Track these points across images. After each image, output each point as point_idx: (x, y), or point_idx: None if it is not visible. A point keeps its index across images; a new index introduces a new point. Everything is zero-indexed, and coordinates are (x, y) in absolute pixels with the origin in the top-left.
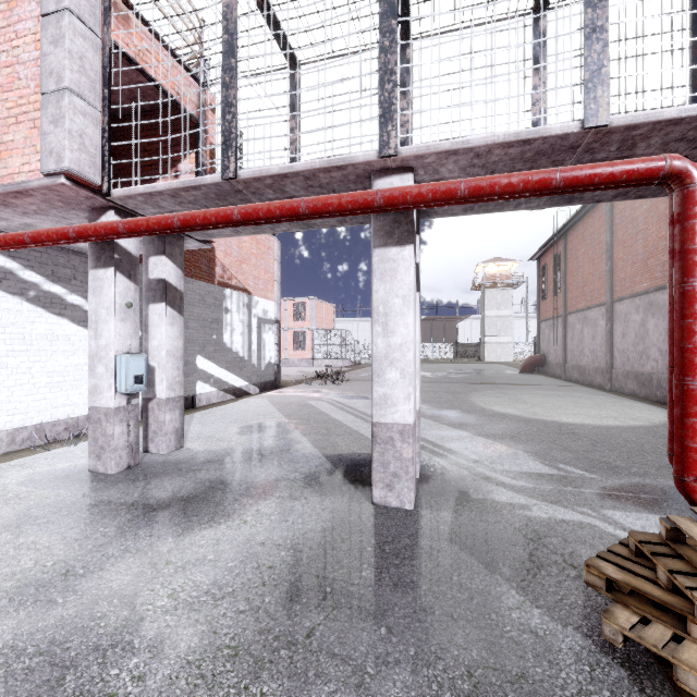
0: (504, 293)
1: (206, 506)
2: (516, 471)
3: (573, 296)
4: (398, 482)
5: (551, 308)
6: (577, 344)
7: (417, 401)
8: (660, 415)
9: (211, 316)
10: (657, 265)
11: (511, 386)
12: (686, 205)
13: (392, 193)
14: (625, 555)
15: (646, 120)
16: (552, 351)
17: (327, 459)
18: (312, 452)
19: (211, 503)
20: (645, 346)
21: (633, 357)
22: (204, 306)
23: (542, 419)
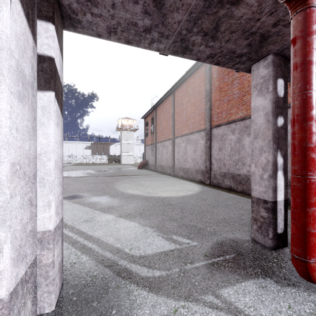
0: (130, 133)
1: None
2: (149, 254)
3: (159, 135)
4: None
5: (150, 140)
6: (160, 156)
7: (52, 219)
8: (196, 187)
9: None
10: (190, 123)
11: (135, 176)
12: None
13: None
14: None
15: None
16: (150, 159)
17: None
18: None
19: None
20: (186, 157)
21: (182, 161)
22: None
23: (153, 196)
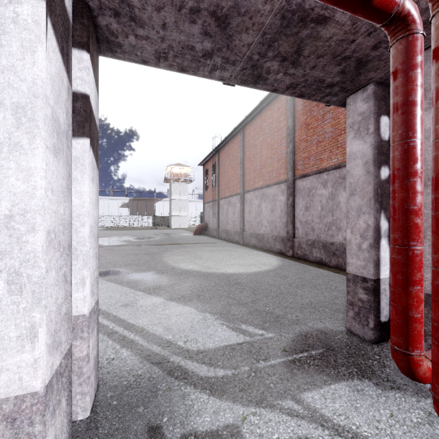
0: (183, 186)
1: None
2: (210, 348)
3: (223, 189)
4: None
5: (211, 195)
6: (225, 217)
7: (87, 301)
8: (273, 260)
9: None
10: (266, 172)
11: (190, 245)
12: None
13: None
14: None
15: None
16: (211, 221)
17: None
18: None
19: None
20: (260, 219)
21: (254, 225)
22: None
23: (215, 272)
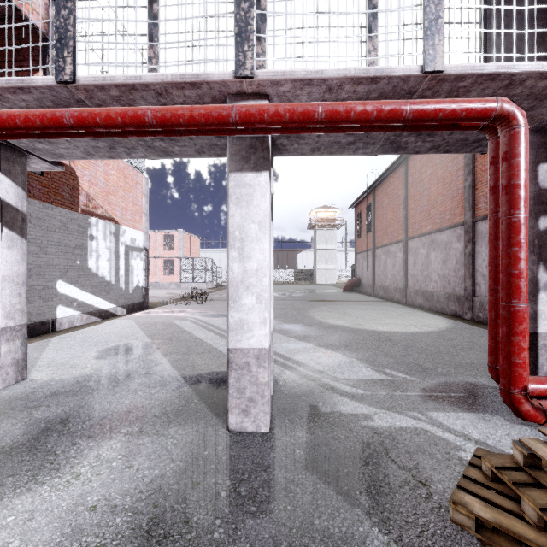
0: (331, 232)
1: (31, 459)
2: (354, 378)
3: (380, 235)
4: (254, 407)
5: (364, 244)
6: (383, 270)
7: (271, 322)
8: (442, 322)
9: (74, 242)
10: (437, 213)
11: (338, 302)
12: (513, 144)
13: (248, 109)
14: (482, 482)
15: (472, 71)
16: (365, 275)
17: (185, 380)
18: (170, 374)
19: (40, 453)
20: (429, 272)
21: (421, 280)
22: (65, 232)
23: (365, 329)
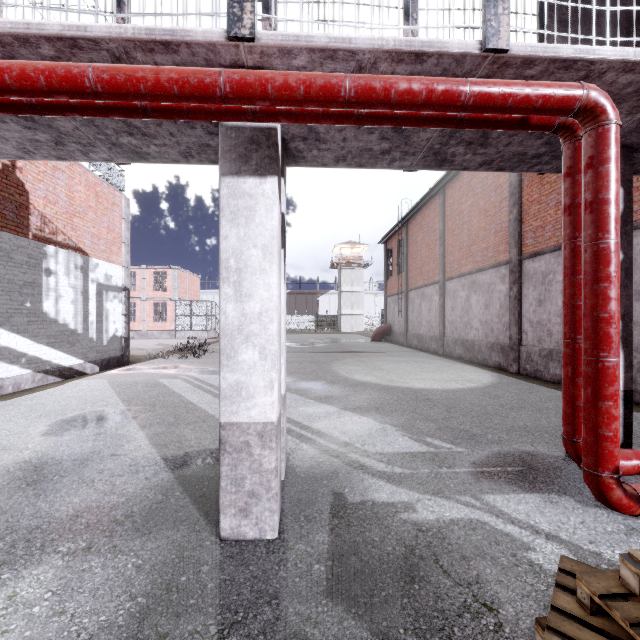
0: (357, 272)
1: None
2: (389, 452)
3: (413, 275)
4: (256, 504)
5: (396, 285)
6: (417, 316)
7: (283, 384)
8: (486, 376)
9: (23, 278)
10: (478, 250)
11: (366, 353)
12: (601, 146)
13: (244, 76)
14: (579, 616)
15: (544, 54)
16: (397, 322)
17: (166, 463)
18: (146, 454)
19: None
20: (469, 318)
21: (460, 327)
22: (9, 264)
23: (399, 386)
